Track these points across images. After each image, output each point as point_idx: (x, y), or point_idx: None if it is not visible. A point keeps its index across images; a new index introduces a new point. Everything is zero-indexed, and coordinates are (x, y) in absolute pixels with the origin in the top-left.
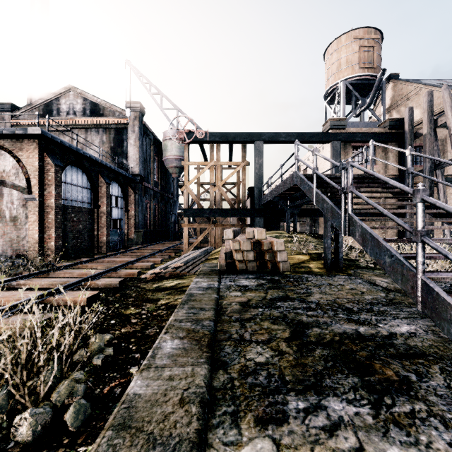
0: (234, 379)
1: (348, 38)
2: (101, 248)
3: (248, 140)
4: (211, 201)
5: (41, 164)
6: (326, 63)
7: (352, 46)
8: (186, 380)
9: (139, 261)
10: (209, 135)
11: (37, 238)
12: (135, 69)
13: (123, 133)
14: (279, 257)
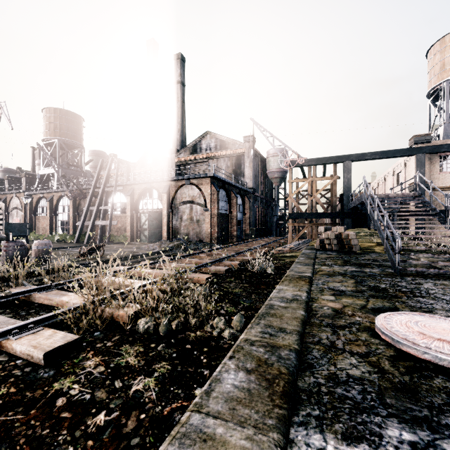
0: (321, 264)
1: None
2: (233, 239)
3: (338, 162)
4: (309, 207)
5: (211, 191)
6: (428, 63)
7: None
8: (309, 261)
9: (263, 246)
10: (307, 161)
11: (209, 231)
12: (256, 123)
13: (241, 158)
14: (352, 242)
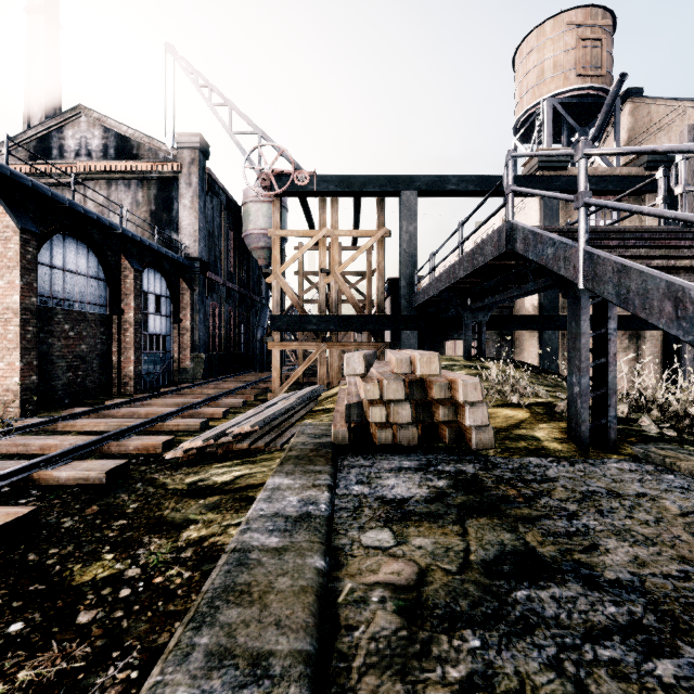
0: None
1: (557, 25)
2: (125, 387)
3: (388, 190)
4: (321, 302)
5: None
6: (518, 71)
7: (563, 40)
8: None
9: (182, 414)
10: (317, 180)
11: None
12: (183, 61)
13: (171, 187)
14: (469, 416)
